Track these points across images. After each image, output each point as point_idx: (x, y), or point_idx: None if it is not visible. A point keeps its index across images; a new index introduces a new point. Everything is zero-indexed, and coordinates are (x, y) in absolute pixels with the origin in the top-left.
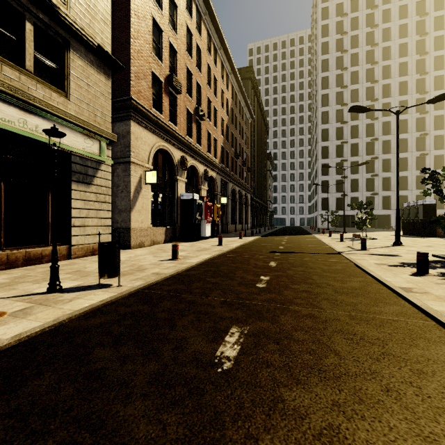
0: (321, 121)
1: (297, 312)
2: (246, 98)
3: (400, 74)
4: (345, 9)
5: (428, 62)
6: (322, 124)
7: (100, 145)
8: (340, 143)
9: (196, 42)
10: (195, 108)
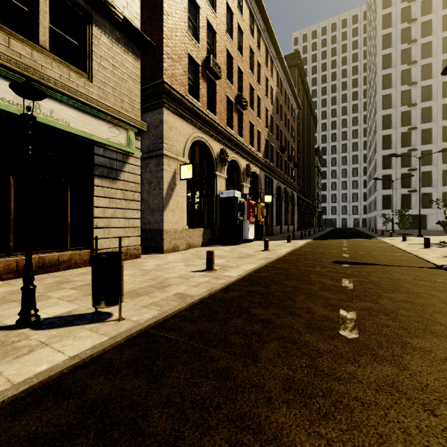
0: (382, 106)
1: None
2: (292, 86)
3: None
4: None
5: None
6: (383, 109)
7: (127, 135)
8: (406, 130)
9: (237, 22)
10: (236, 96)
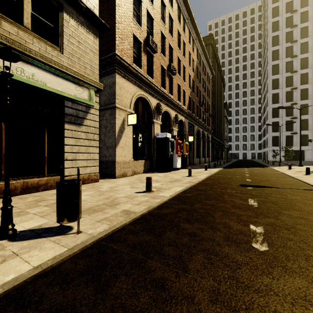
0: (272, 73)
1: None
2: (208, 58)
3: None
4: None
5: None
6: (273, 75)
7: (89, 92)
8: (290, 89)
9: (169, 12)
10: (168, 65)
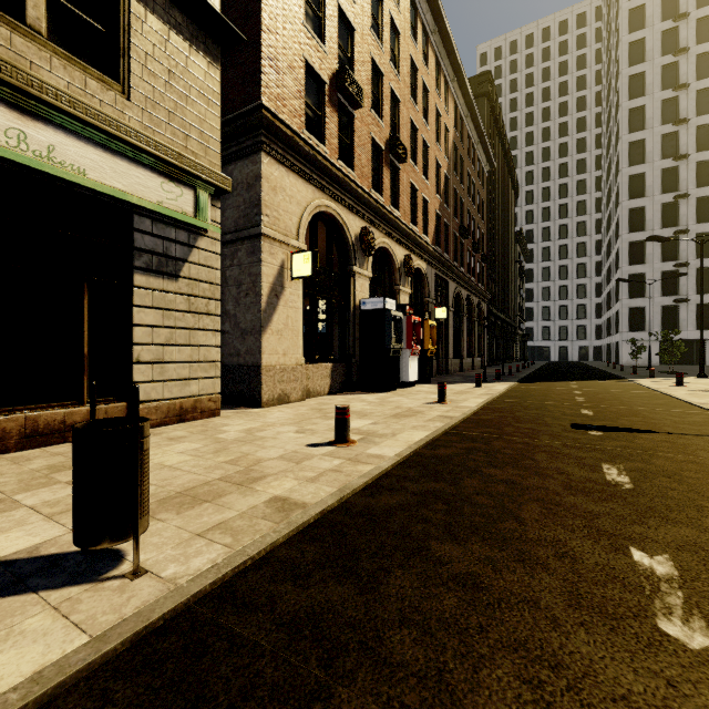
0: (628, 160)
1: None
2: (480, 127)
3: None
4: None
5: None
6: (631, 165)
7: (196, 197)
8: (671, 199)
9: (390, 14)
10: (387, 138)
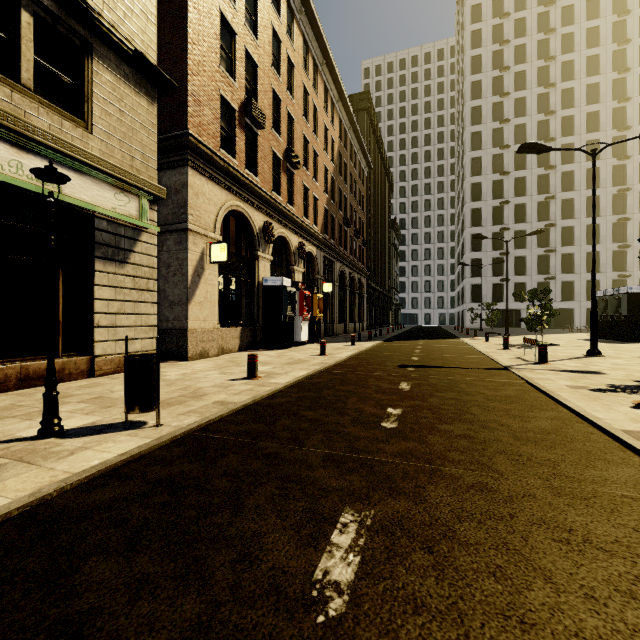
0: (470, 171)
1: (456, 479)
2: (360, 138)
3: (589, 101)
4: (507, 7)
5: (631, 83)
6: (472, 175)
7: (140, 203)
8: (498, 204)
9: (287, 52)
10: (284, 150)
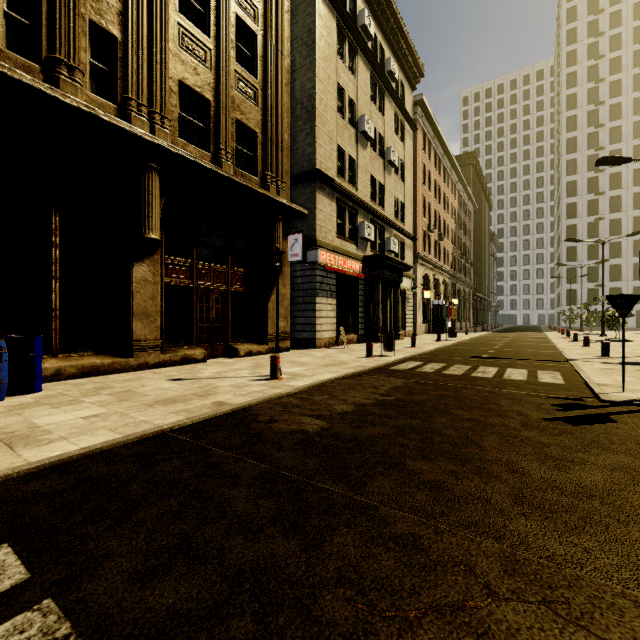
0: (566, 193)
1: (516, 343)
2: (470, 194)
3: None
4: (602, 49)
5: None
6: (568, 197)
7: (411, 283)
8: (593, 220)
9: (438, 184)
10: (437, 234)
